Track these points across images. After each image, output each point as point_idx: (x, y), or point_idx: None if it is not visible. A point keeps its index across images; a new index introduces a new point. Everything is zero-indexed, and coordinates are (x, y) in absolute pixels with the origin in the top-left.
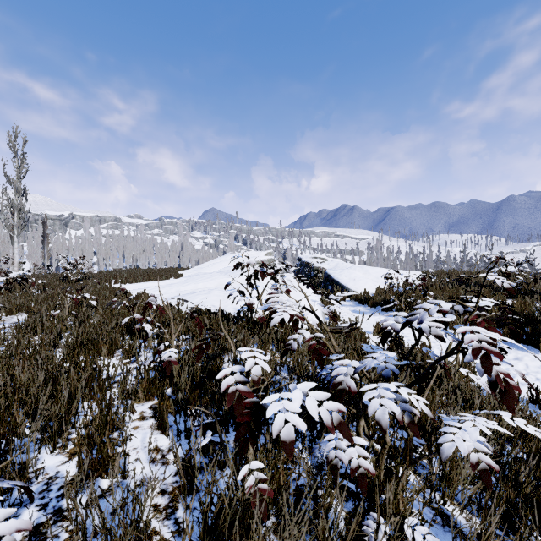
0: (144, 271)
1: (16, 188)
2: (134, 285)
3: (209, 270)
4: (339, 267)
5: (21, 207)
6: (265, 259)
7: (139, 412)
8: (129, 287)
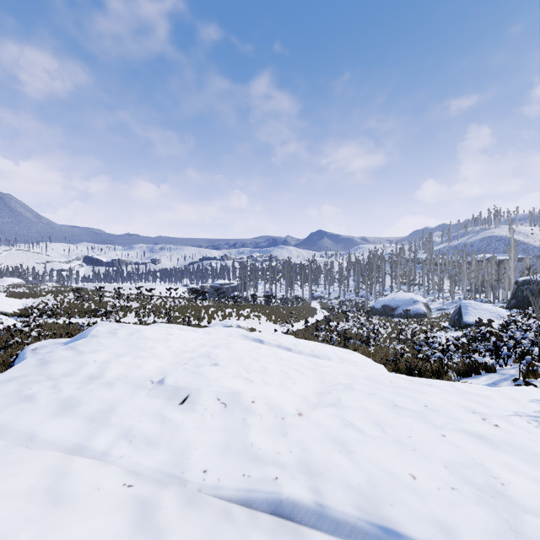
0: None
1: None
2: None
3: None
4: None
5: None
6: None
7: None
8: None
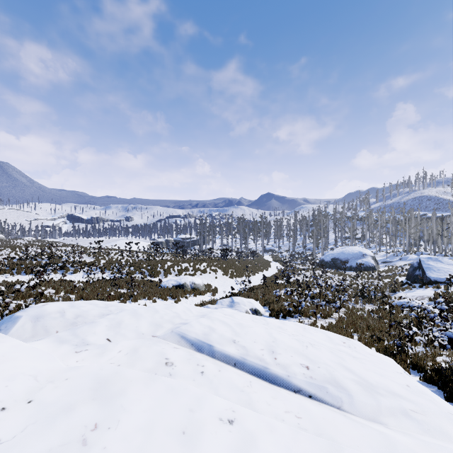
0: None
1: None
2: None
3: None
4: None
5: None
6: None
7: None
8: None
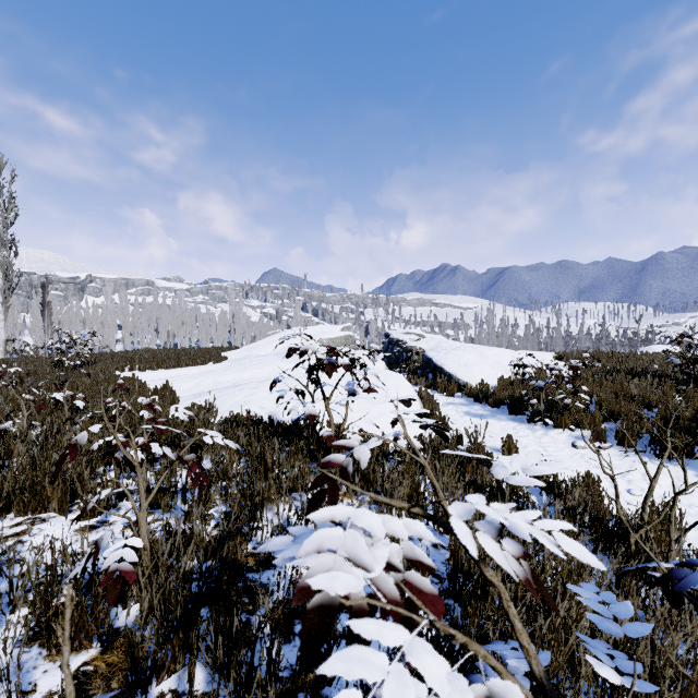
0: (173, 353)
1: (1, 238)
2: (155, 373)
3: (263, 350)
4: (442, 347)
5: (8, 265)
6: (341, 335)
7: (39, 695)
8: (148, 377)
